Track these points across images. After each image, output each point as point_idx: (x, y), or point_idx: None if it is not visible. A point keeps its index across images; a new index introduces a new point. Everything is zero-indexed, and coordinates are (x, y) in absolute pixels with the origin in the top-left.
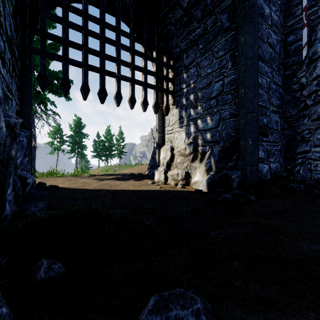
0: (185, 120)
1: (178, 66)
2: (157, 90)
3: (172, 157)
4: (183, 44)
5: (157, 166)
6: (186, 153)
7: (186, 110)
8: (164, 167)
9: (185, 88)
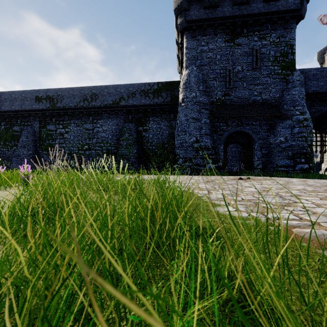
0: None
1: None
2: (321, 146)
3: None
4: None
5: (320, 170)
6: None
7: None
8: (324, 170)
9: None
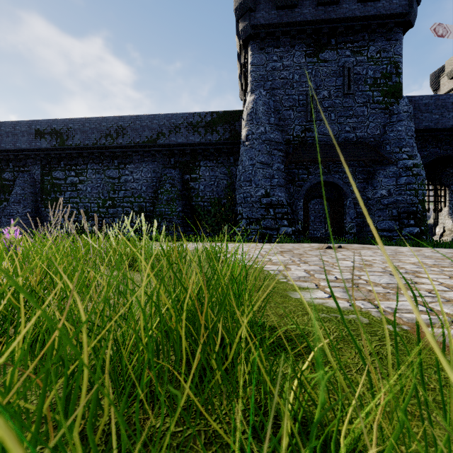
0: (452, 215)
1: (448, 189)
2: (435, 203)
3: (444, 231)
4: (450, 182)
5: (434, 235)
6: (452, 230)
7: (452, 211)
8: (439, 236)
9: (452, 200)
